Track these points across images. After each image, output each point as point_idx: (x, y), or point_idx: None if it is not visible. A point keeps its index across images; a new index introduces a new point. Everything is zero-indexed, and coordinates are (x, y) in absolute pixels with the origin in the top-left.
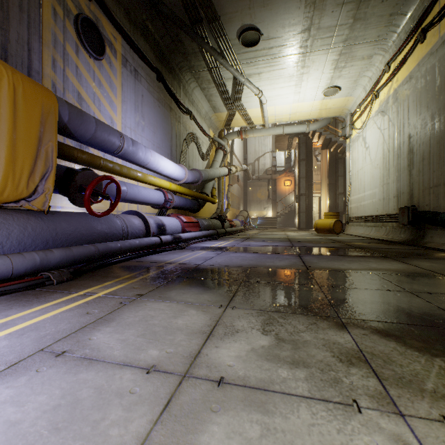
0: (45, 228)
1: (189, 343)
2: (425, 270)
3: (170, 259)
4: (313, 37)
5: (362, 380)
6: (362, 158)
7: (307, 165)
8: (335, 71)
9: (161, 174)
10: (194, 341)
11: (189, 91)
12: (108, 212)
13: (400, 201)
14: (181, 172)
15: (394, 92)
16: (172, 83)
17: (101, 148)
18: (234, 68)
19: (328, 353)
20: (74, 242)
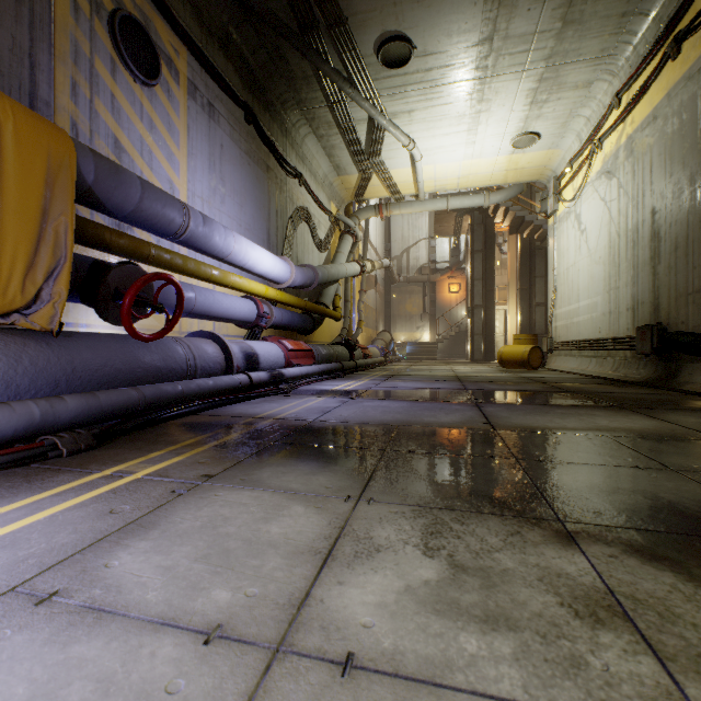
0: (54, 360)
1: (289, 574)
2: (692, 430)
3: (265, 411)
4: (497, 51)
5: (626, 661)
6: (575, 247)
7: (486, 260)
8: (532, 107)
9: (252, 273)
10: (298, 569)
11: (297, 140)
12: (163, 333)
13: (638, 317)
14: (285, 270)
15: (628, 140)
16: (269, 127)
17: (151, 228)
18: (370, 103)
19: (551, 597)
20: (103, 383)
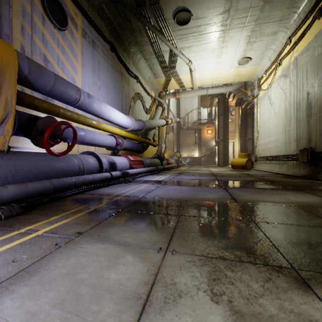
0: (4, 166)
1: (117, 321)
2: None
3: (117, 192)
4: (231, 17)
5: None
6: (268, 112)
7: (224, 118)
8: (248, 45)
9: (113, 123)
10: (124, 316)
11: (136, 61)
12: (66, 152)
13: (300, 145)
14: (129, 122)
15: (294, 59)
16: (122, 54)
17: (60, 99)
18: (170, 42)
19: None
20: (33, 178)
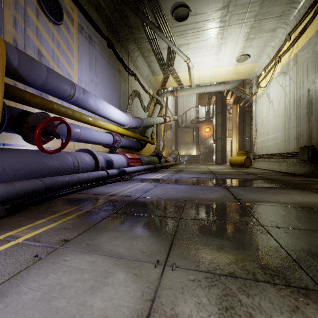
0: None
1: None
2: None
3: (113, 191)
4: (230, 13)
5: None
6: (266, 109)
7: (222, 116)
8: (246, 41)
9: (110, 120)
10: None
11: (134, 58)
12: (60, 149)
13: (300, 142)
14: (127, 119)
15: (294, 56)
16: (120, 51)
17: (54, 94)
18: (168, 39)
19: None
20: (23, 176)
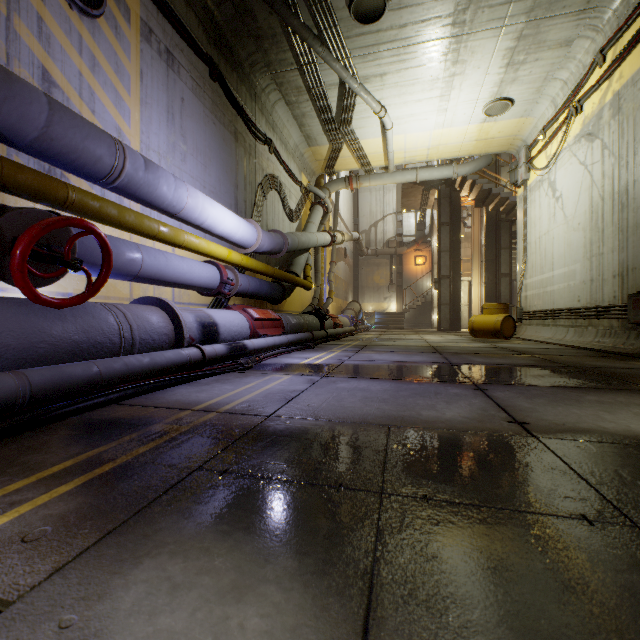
0: None
1: None
2: None
3: (210, 398)
4: (476, 3)
5: None
6: (548, 215)
7: (452, 232)
8: (508, 70)
9: (212, 234)
10: None
11: (267, 106)
12: (83, 298)
13: (628, 284)
14: (250, 232)
15: (614, 97)
16: (237, 88)
17: (71, 166)
18: (341, 64)
19: None
20: None
